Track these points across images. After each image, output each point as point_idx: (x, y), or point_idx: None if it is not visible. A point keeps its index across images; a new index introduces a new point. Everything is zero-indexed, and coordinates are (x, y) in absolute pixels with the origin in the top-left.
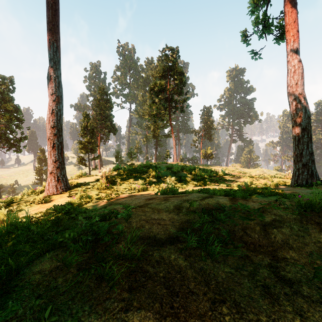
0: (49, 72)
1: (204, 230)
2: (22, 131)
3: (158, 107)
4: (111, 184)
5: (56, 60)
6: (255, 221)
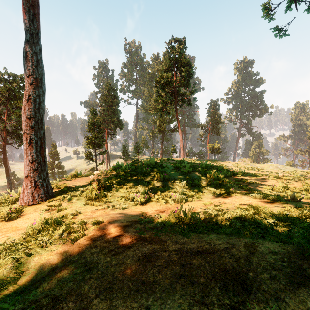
0: (24, 47)
1: None
2: None
3: (164, 100)
4: (106, 190)
5: (33, 32)
6: None
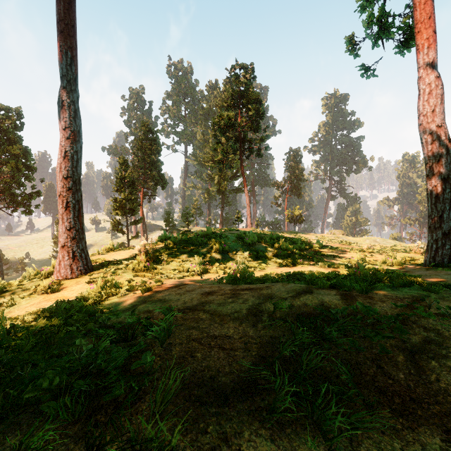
0: (60, 96)
1: (302, 361)
2: (33, 184)
3: (224, 149)
4: (154, 263)
5: (70, 78)
6: (393, 342)
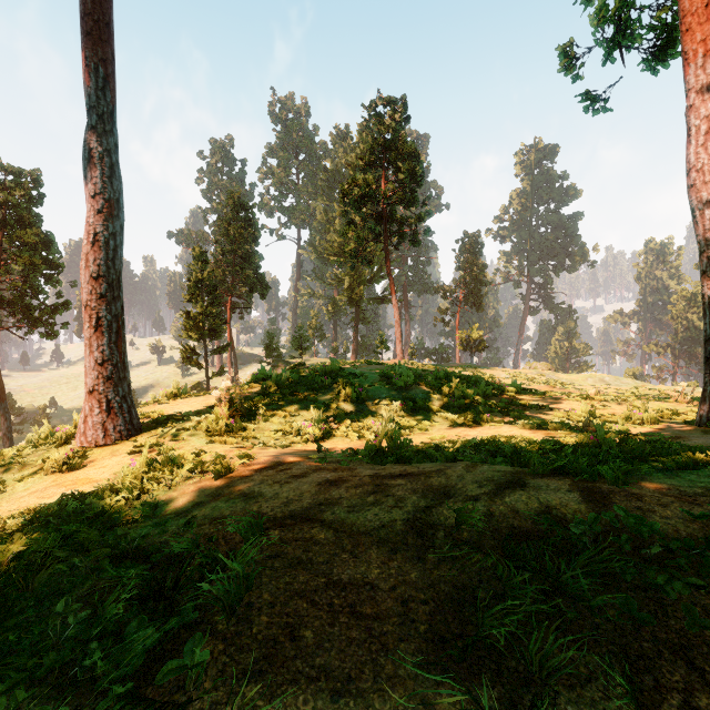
0: (87, 141)
1: (527, 652)
2: (59, 291)
3: (360, 234)
4: (244, 419)
5: (103, 111)
6: (708, 603)
